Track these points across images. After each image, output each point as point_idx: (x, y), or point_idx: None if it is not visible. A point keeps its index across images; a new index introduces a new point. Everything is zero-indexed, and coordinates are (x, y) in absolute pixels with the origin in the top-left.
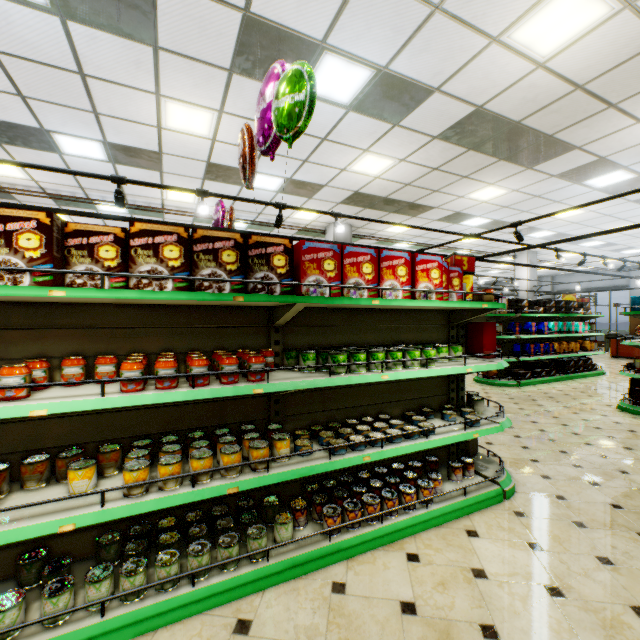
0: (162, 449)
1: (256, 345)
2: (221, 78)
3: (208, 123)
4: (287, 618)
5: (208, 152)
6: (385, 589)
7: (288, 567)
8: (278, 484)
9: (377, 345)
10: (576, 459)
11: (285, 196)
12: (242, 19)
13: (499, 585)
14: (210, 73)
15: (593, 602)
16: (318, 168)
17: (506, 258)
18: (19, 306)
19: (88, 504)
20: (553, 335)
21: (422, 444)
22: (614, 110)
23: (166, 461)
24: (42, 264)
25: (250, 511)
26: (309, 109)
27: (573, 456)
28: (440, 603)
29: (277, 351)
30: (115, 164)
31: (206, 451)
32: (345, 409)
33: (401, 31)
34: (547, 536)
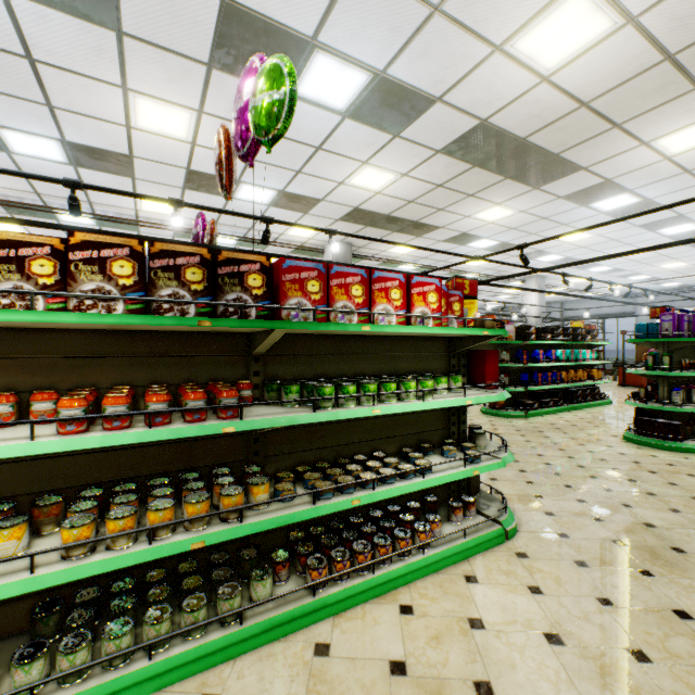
0: (114, 500)
1: (232, 376)
2: (199, 73)
3: (186, 124)
4: (260, 689)
5: (187, 157)
6: (374, 648)
7: (265, 629)
8: (258, 534)
9: (371, 375)
10: (581, 493)
11: (278, 210)
12: (220, 6)
13: (497, 635)
14: (186, 66)
15: (592, 648)
16: (313, 180)
17: (515, 283)
18: None
19: (14, 570)
20: (561, 363)
21: (418, 484)
22: (619, 130)
23: (116, 514)
24: None
25: (223, 567)
26: (289, 109)
27: (578, 490)
28: (433, 660)
29: (257, 383)
30: (77, 167)
31: (167, 501)
32: (335, 447)
33: (399, 32)
34: (548, 578)
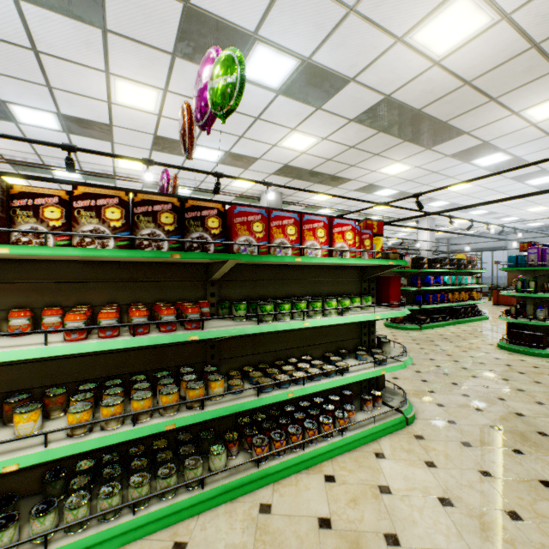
0: (105, 392)
1: (194, 297)
2: (165, 60)
3: (154, 100)
4: (219, 538)
5: (155, 126)
6: (305, 507)
7: (221, 493)
8: (214, 419)
9: (301, 296)
10: (464, 389)
11: (224, 167)
12: (183, 9)
13: (401, 499)
14: (155, 56)
15: (476, 509)
16: (253, 143)
17: (411, 223)
18: None
19: (32, 445)
20: (447, 287)
21: (338, 381)
22: (494, 103)
23: (108, 403)
24: None
25: (188, 444)
26: (239, 90)
27: (462, 387)
28: (352, 517)
29: (213, 302)
30: (69, 134)
31: (146, 392)
32: (273, 352)
33: (322, 28)
34: (440, 455)
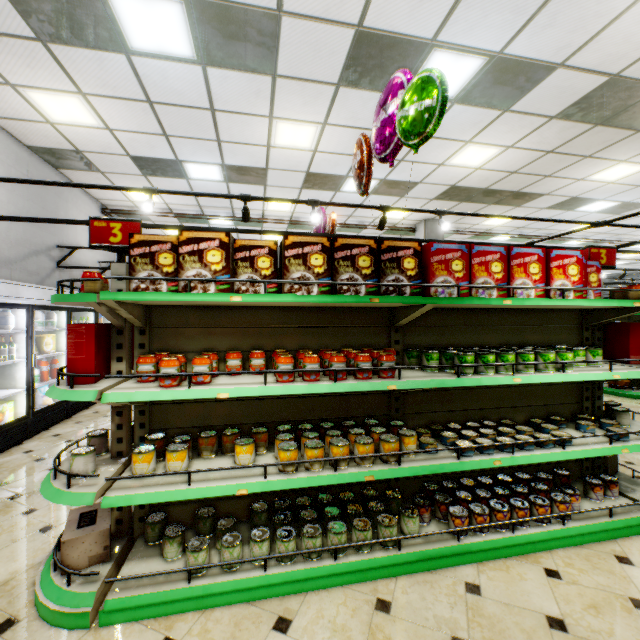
0: (303, 435)
1: (377, 344)
2: (328, 93)
3: (311, 136)
4: (424, 607)
5: (308, 163)
6: (525, 599)
7: (419, 559)
8: (398, 479)
9: (498, 346)
10: None
11: (376, 197)
12: (354, 35)
13: None
14: (319, 90)
15: None
16: (414, 166)
17: (635, 246)
18: (194, 309)
19: (253, 475)
20: None
21: (559, 454)
22: None
23: (311, 445)
24: (222, 275)
25: (375, 501)
26: (440, 113)
27: None
28: (595, 626)
29: (397, 350)
30: (228, 183)
31: (342, 440)
32: (464, 411)
33: (522, 11)
34: None
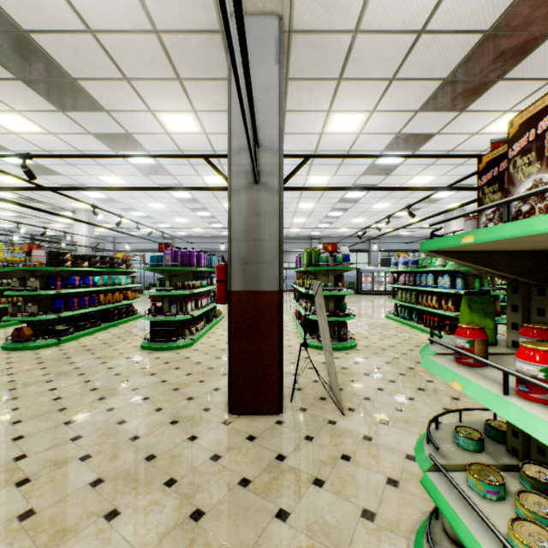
0: None
1: None
2: None
3: None
4: None
5: None
6: None
7: None
8: None
9: None
10: (80, 427)
11: None
12: None
13: None
14: None
15: None
16: None
17: (67, 213)
18: None
19: None
20: (99, 288)
21: None
22: (130, 86)
23: None
24: None
25: None
26: None
27: (79, 424)
28: None
29: None
30: None
31: None
32: None
33: None
34: None
